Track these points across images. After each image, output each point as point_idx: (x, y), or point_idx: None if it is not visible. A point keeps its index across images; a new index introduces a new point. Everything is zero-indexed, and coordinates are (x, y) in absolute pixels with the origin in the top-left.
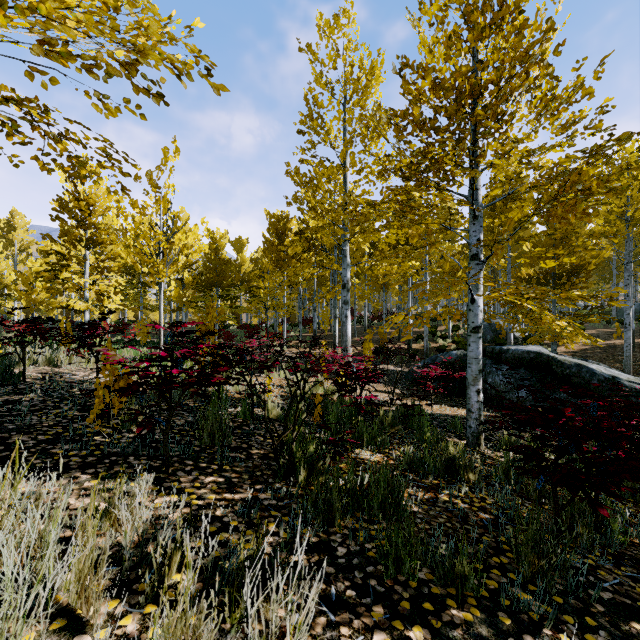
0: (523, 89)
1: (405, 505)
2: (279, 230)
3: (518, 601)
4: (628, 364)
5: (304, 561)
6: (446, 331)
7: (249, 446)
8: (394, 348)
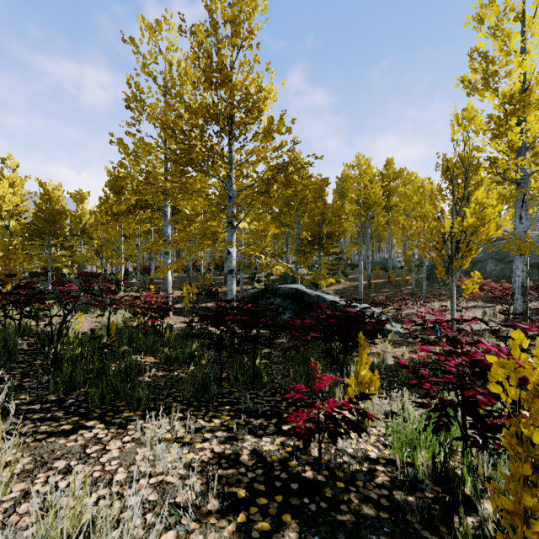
0: (241, 124)
1: (134, 376)
2: (116, 188)
3: (170, 407)
4: (361, 296)
5: (37, 407)
6: (263, 277)
7: (35, 360)
8: (220, 290)
